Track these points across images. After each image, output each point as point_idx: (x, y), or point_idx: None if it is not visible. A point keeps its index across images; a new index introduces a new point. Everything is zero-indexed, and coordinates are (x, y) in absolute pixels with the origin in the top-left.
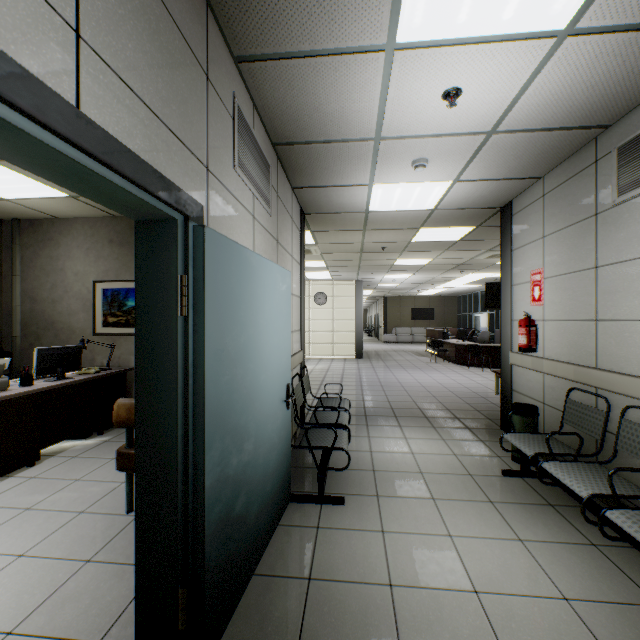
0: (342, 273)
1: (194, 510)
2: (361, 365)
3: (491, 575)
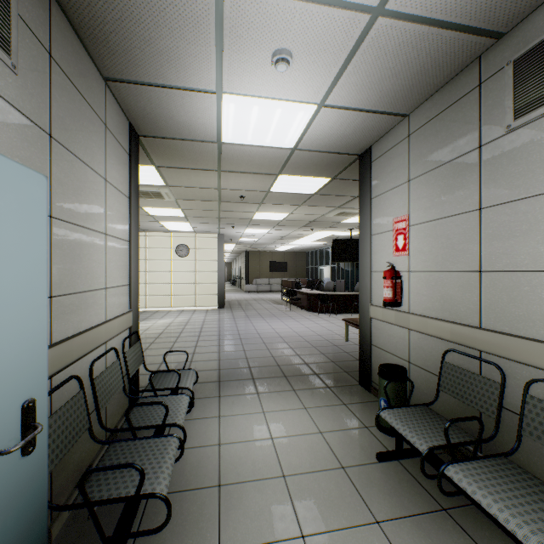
0: (203, 225)
1: None
2: (222, 316)
3: None
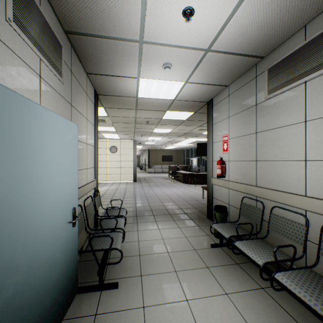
0: (125, 135)
1: None
2: (136, 185)
3: None
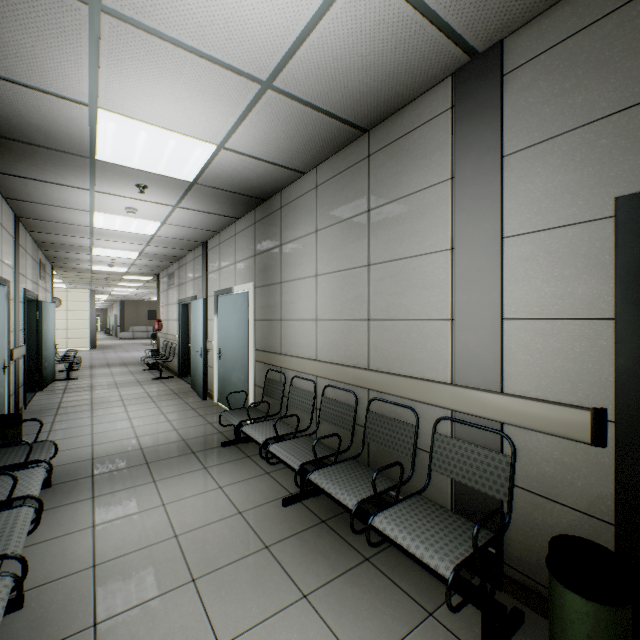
0: (77, 285)
1: (40, 358)
2: (94, 352)
3: (121, 379)
